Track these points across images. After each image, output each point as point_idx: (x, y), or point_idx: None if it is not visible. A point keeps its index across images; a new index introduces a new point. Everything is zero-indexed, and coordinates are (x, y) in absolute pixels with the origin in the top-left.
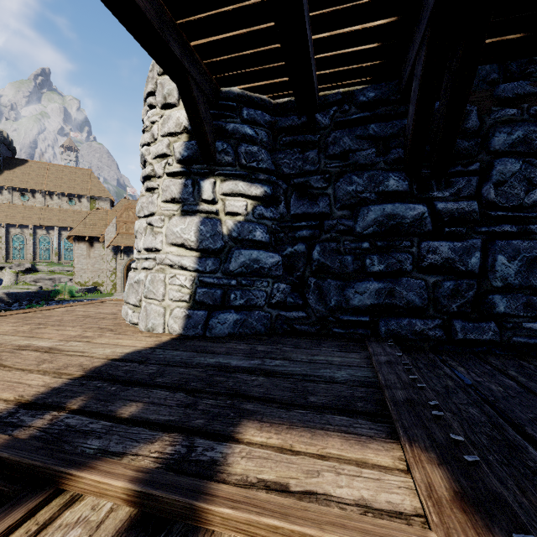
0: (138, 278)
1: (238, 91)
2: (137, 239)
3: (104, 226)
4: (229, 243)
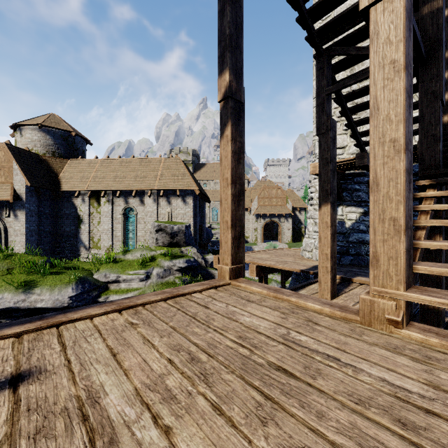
0: (311, 241)
1: (352, 172)
2: (307, 226)
3: (249, 201)
4: (349, 231)
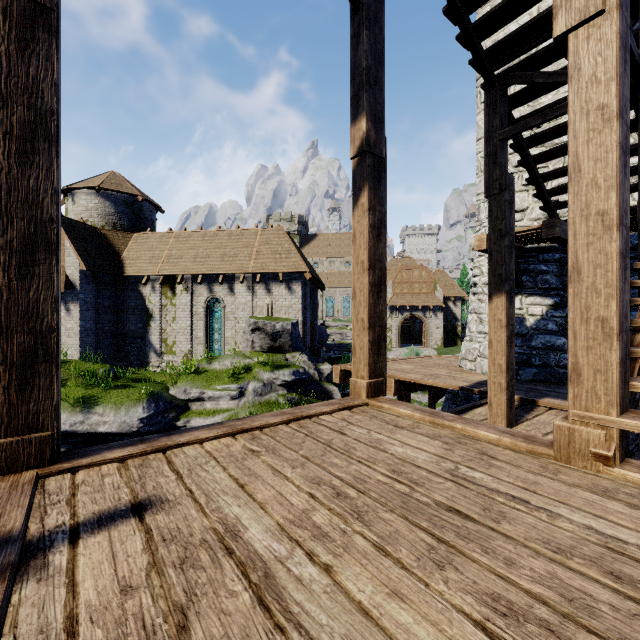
0: (474, 346)
1: (536, 246)
2: (469, 325)
3: None
4: (531, 331)
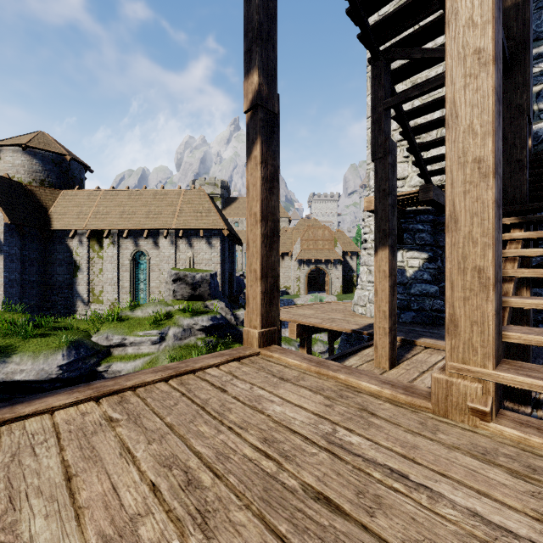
0: (364, 294)
1: (414, 209)
2: (360, 275)
3: (291, 244)
4: (410, 281)
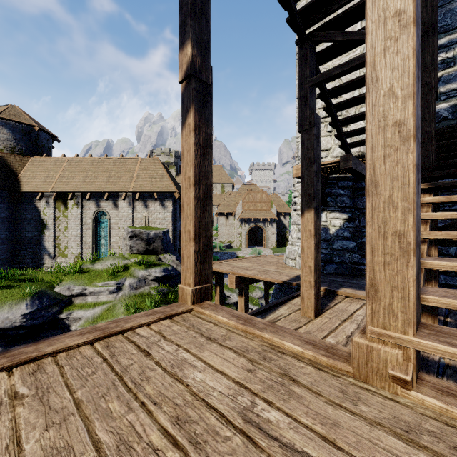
0: (294, 249)
1: (336, 176)
2: (291, 233)
3: (234, 205)
4: (333, 238)
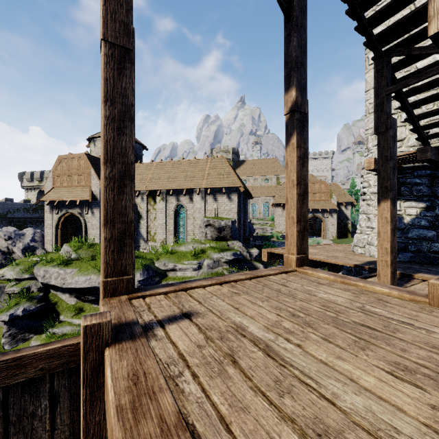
0: (363, 237)
1: (412, 165)
2: (359, 222)
3: None
4: (407, 226)
